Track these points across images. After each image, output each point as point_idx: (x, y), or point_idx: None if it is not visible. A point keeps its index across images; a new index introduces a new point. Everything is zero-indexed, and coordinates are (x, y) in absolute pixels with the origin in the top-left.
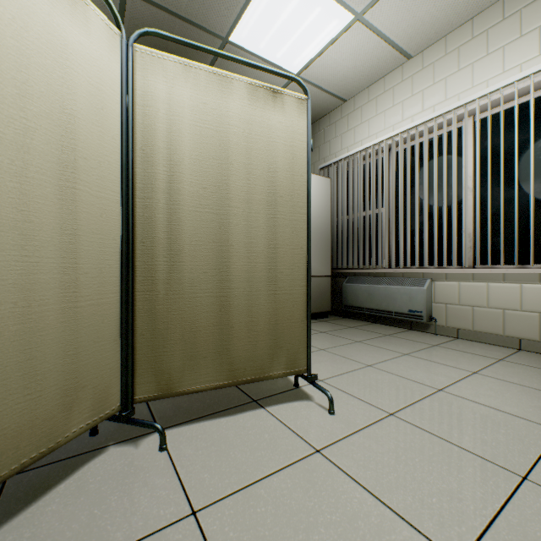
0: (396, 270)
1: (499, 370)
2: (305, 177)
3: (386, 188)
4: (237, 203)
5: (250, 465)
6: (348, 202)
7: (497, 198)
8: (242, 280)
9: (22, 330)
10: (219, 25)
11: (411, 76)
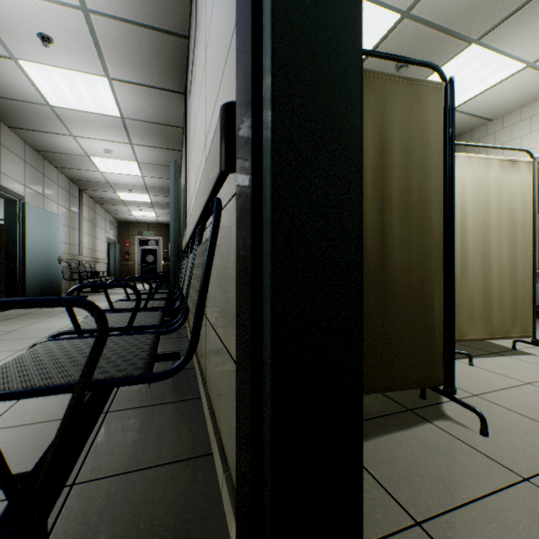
0: None
1: None
2: (531, 211)
3: None
4: (492, 232)
5: (535, 374)
6: None
7: None
8: (495, 277)
9: None
10: None
11: None
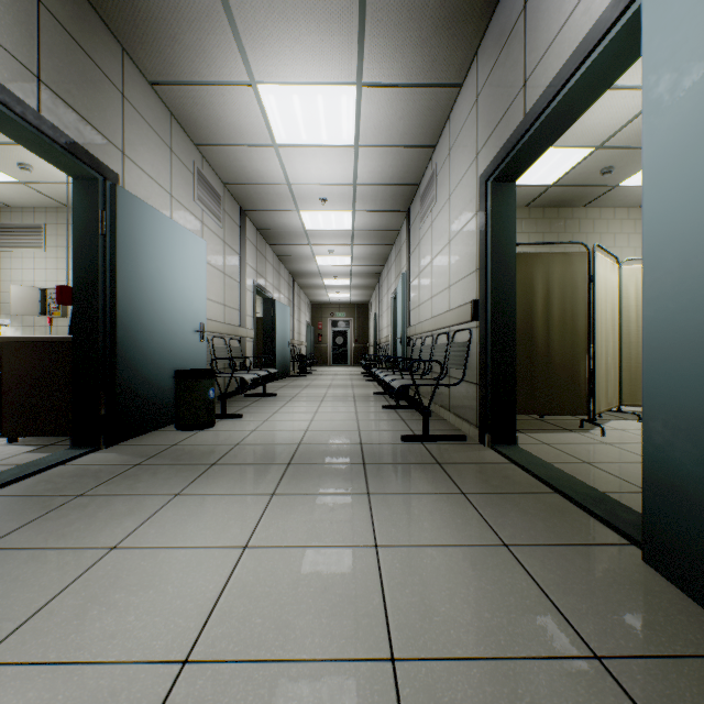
0: None
1: None
2: None
3: None
4: None
5: None
6: None
7: None
8: None
9: (609, 371)
10: (613, 182)
11: None
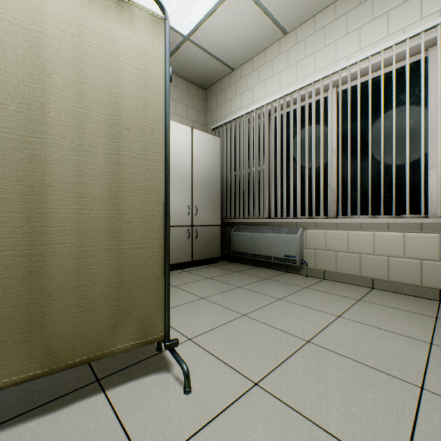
0: (274, 219)
1: (359, 312)
2: (162, 110)
3: (267, 148)
4: (61, 130)
5: None
6: (235, 159)
7: (355, 158)
8: (68, 232)
9: None
10: None
11: (287, 50)
